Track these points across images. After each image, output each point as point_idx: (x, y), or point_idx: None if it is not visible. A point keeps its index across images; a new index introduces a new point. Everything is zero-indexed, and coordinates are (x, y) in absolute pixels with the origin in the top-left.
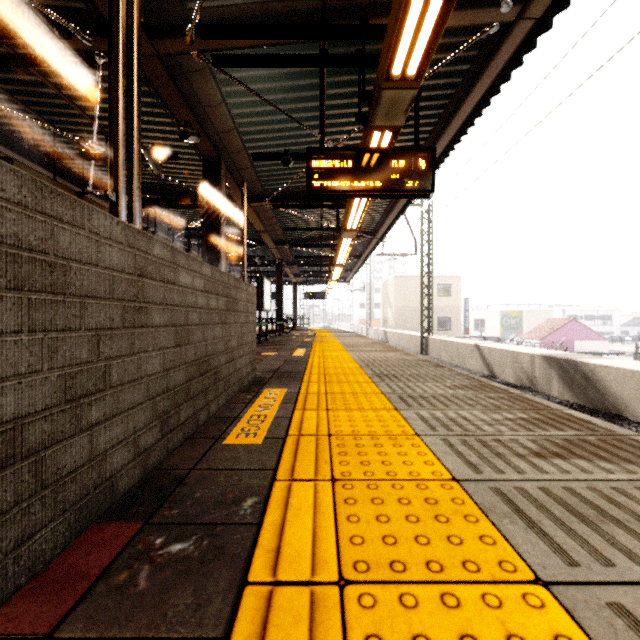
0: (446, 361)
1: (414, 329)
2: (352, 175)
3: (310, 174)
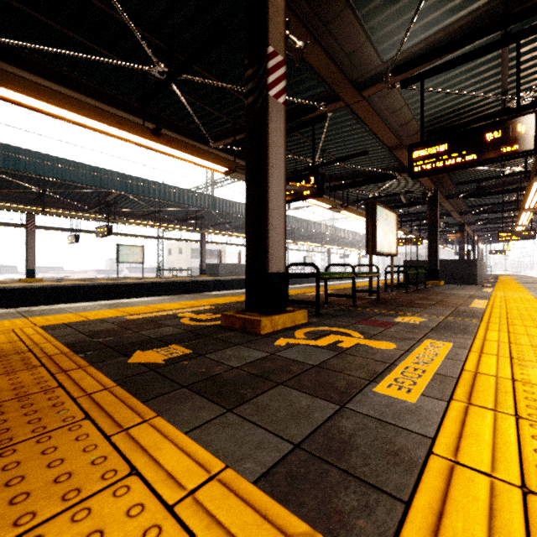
0: None
1: None
2: (510, 237)
3: (498, 237)
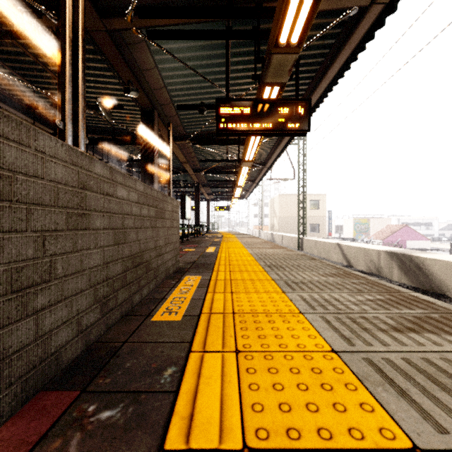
0: (316, 255)
1: (293, 232)
2: (250, 119)
3: (219, 118)
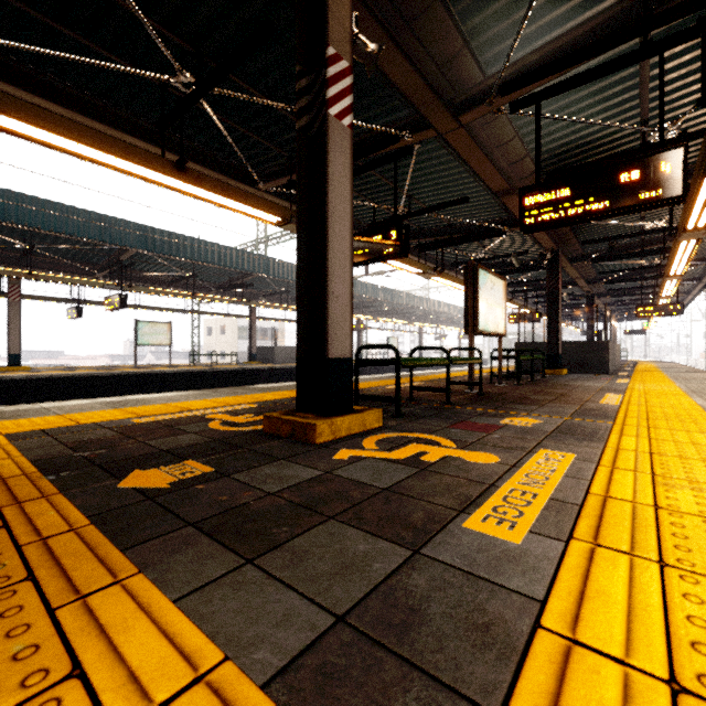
0: None
1: None
2: (652, 312)
3: (637, 313)
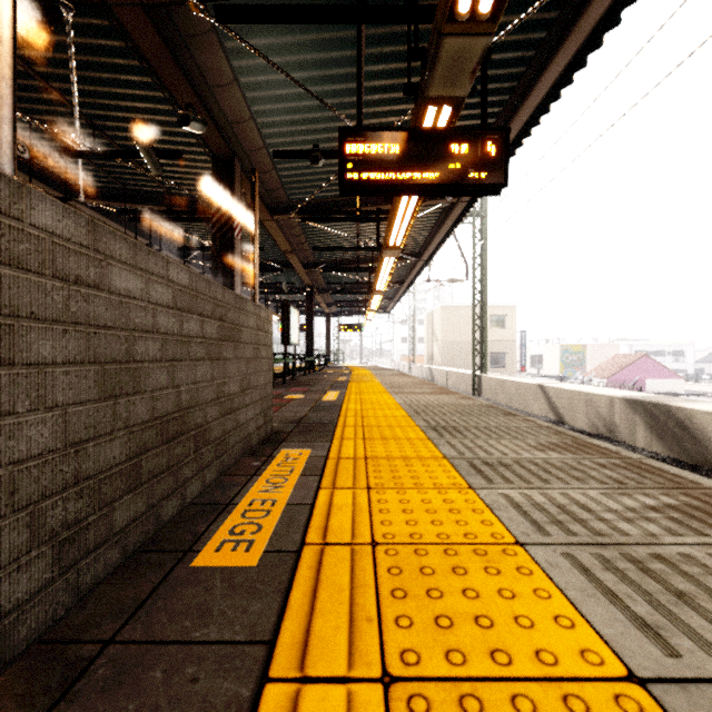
0: (503, 403)
1: (463, 366)
2: (399, 164)
3: (344, 163)
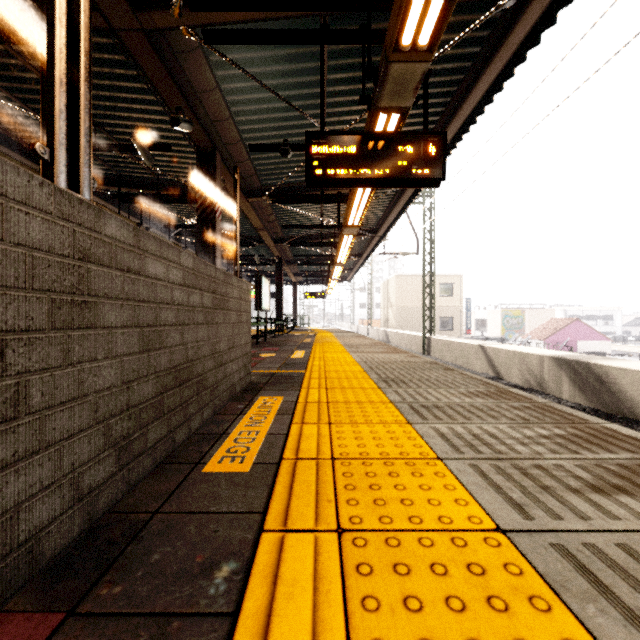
0: (449, 362)
1: (415, 329)
2: (356, 162)
3: (310, 160)
